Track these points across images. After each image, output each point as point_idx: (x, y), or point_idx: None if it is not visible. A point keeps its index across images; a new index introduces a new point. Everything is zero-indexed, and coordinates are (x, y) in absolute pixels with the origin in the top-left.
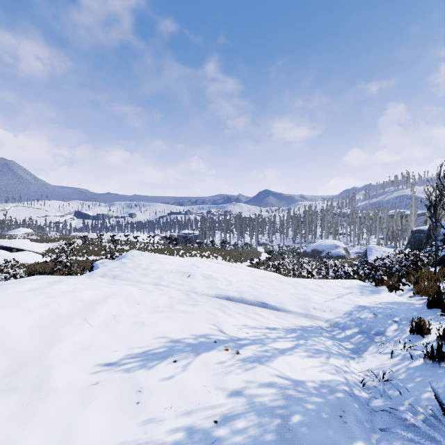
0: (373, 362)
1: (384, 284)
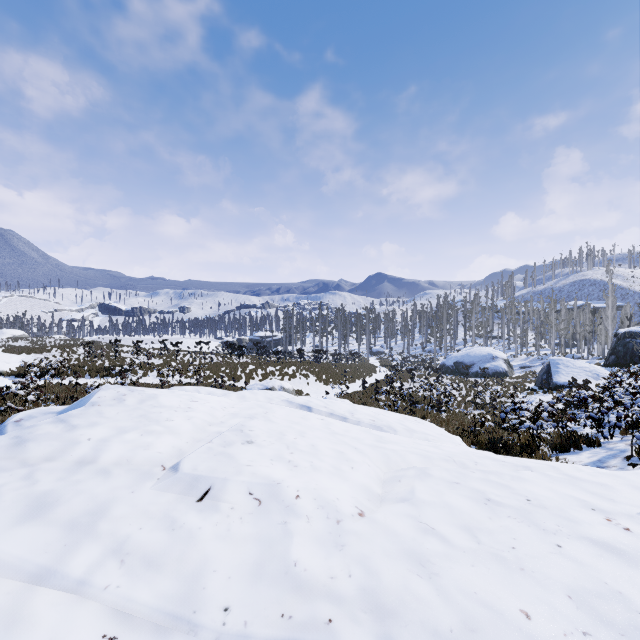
0: None
1: None
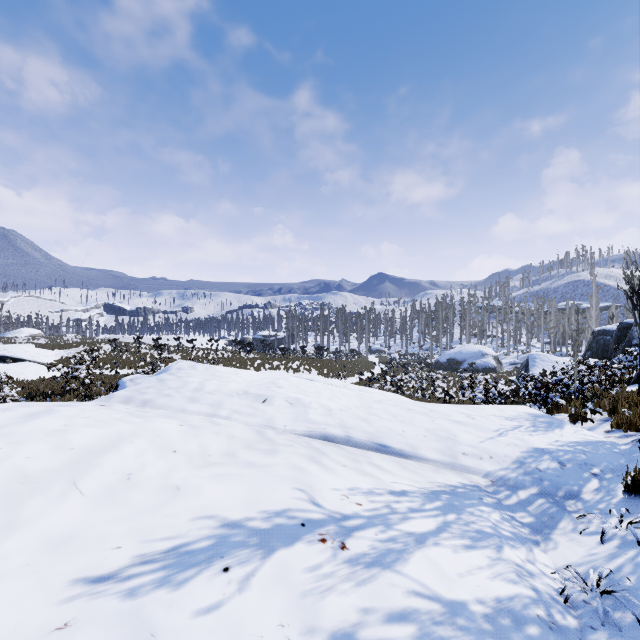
0: (571, 551)
1: (561, 410)
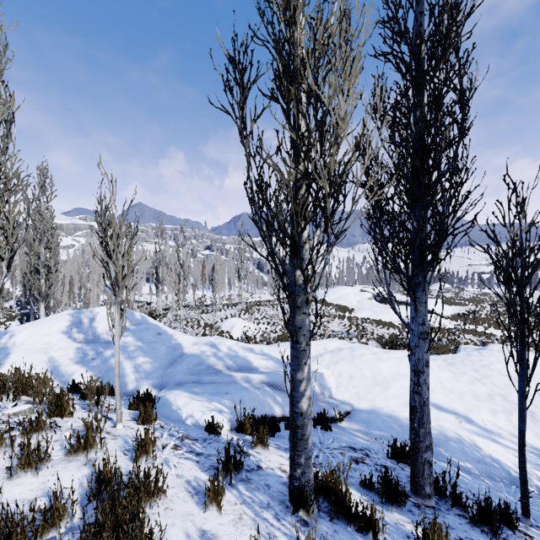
0: None
1: None
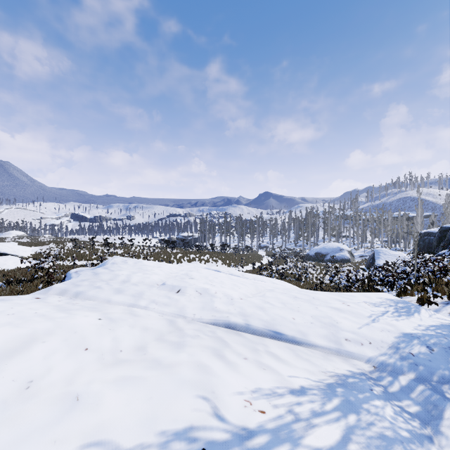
0: None
1: (407, 294)
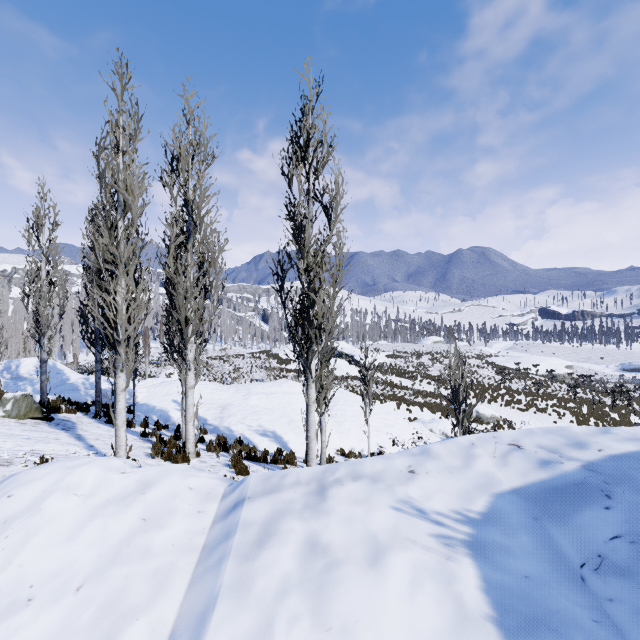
0: None
1: None
